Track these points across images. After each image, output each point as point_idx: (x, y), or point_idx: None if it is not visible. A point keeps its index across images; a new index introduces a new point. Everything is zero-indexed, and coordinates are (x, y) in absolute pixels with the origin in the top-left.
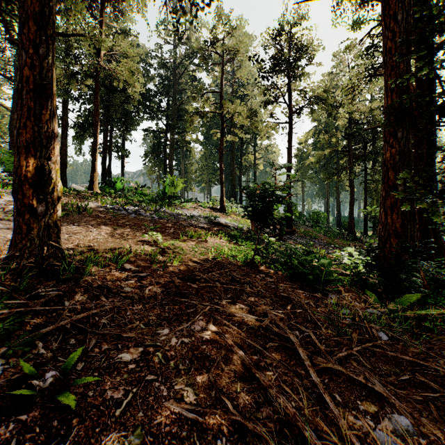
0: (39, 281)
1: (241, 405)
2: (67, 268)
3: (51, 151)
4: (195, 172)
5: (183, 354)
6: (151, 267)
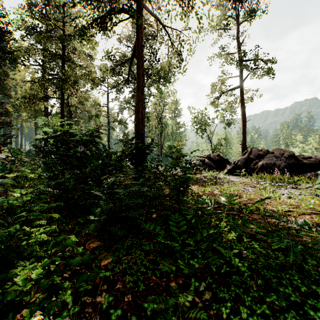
0: None
1: None
2: None
3: None
4: None
5: None
6: None
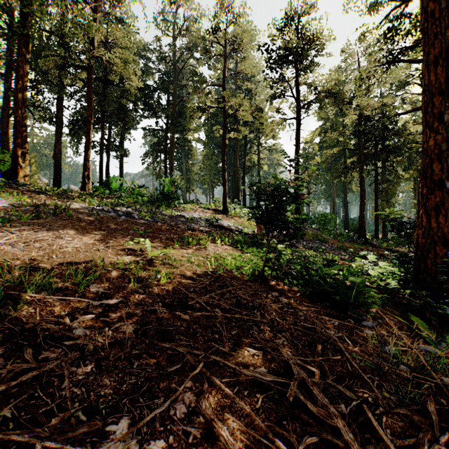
0: None
1: None
2: None
3: None
4: (197, 172)
5: None
6: (128, 288)
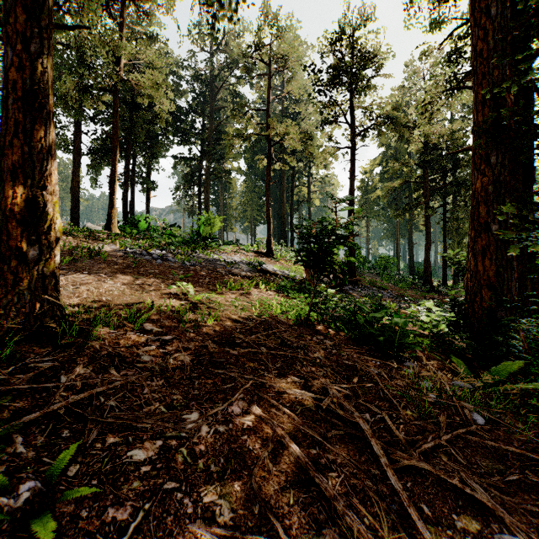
0: (29, 347)
1: (295, 524)
2: (67, 331)
3: (47, 179)
4: (237, 208)
5: (216, 450)
6: (178, 327)
